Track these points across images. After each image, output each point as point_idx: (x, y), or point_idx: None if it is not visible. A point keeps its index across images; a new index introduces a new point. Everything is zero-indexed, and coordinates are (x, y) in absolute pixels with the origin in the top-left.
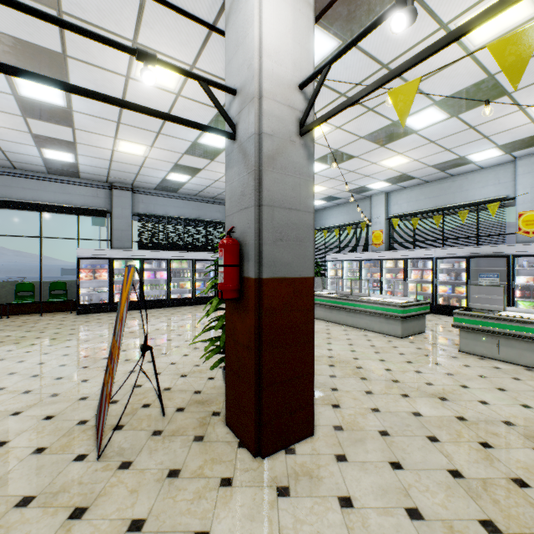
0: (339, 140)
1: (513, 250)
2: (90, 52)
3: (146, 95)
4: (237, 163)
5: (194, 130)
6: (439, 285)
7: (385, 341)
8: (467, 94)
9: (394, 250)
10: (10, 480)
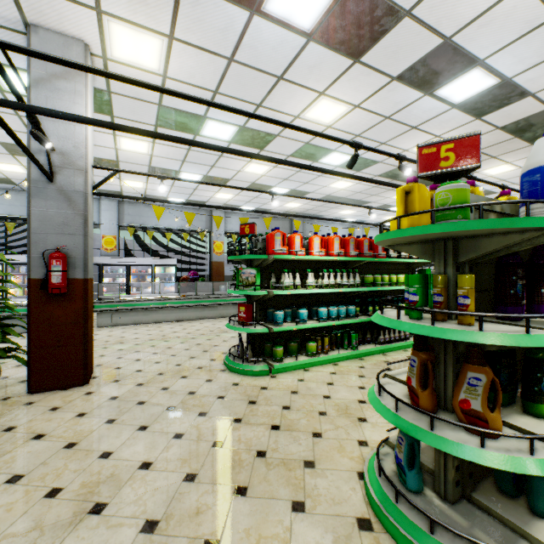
0: None
1: (103, 261)
2: None
3: None
4: (56, 200)
5: None
6: None
7: None
8: (102, 161)
9: None
10: None
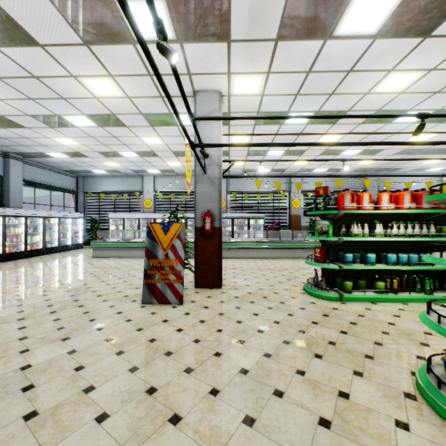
0: (160, 148)
1: None
2: (69, 58)
3: (69, 86)
4: (207, 184)
5: (72, 111)
6: (187, 233)
7: (190, 260)
8: None
9: (163, 213)
10: (168, 316)
